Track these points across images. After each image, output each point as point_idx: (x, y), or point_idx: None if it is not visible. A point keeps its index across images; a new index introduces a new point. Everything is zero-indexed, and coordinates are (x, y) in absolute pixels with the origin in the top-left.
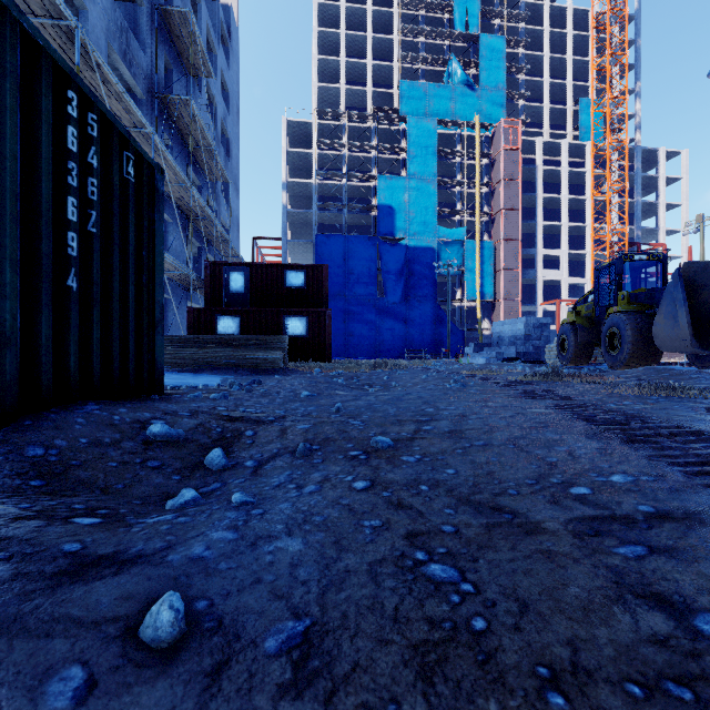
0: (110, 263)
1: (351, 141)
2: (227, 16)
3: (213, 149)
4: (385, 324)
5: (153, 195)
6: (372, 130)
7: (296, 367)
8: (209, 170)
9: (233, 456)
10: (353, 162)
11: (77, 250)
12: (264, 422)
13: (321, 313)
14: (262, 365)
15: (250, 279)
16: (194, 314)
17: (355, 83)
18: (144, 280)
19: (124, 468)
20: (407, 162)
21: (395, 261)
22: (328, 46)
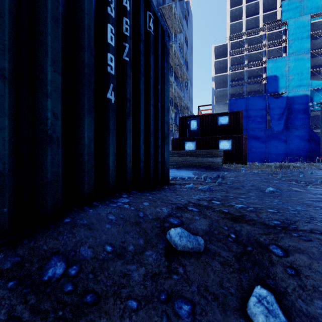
0: (138, 88)
1: (249, 46)
2: (187, 6)
3: (182, 65)
4: (271, 143)
5: (163, 50)
6: (262, 36)
7: (228, 167)
8: (180, 76)
9: (289, 308)
10: (250, 57)
11: (114, 70)
12: (274, 227)
13: (240, 137)
14: (211, 165)
15: (199, 123)
16: (175, 141)
17: (251, 15)
18: (159, 105)
19: (146, 318)
20: (287, 47)
21: (278, 106)
22: (236, 2)
